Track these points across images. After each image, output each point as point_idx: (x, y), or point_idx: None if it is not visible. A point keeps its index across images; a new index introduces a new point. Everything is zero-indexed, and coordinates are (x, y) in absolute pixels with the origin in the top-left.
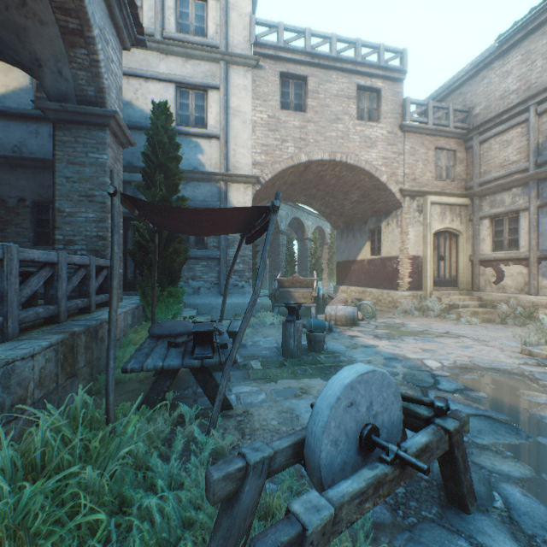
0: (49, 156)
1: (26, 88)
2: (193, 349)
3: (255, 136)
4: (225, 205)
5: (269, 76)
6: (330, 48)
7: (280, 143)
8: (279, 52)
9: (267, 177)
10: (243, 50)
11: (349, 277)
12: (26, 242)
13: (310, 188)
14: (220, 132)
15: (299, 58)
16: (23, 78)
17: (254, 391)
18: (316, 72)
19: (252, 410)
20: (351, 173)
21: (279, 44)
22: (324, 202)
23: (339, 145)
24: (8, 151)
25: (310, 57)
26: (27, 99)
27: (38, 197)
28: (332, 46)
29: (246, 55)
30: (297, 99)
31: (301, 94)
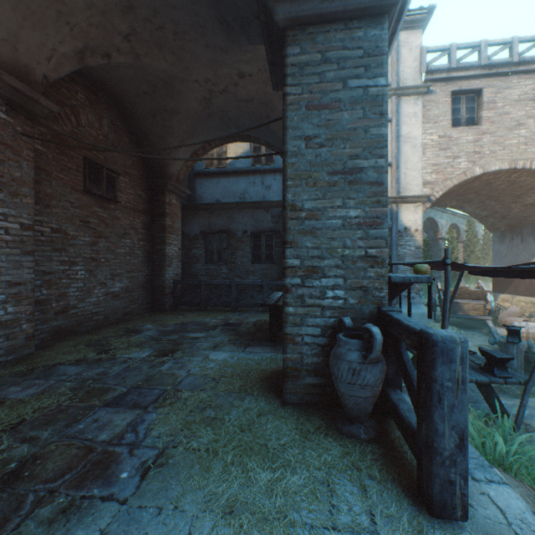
0: (261, 199)
1: (247, 152)
2: (488, 369)
3: (425, 157)
4: (396, 224)
5: (439, 98)
6: (509, 52)
7: (451, 160)
8: (450, 73)
9: (437, 194)
10: (412, 81)
11: (515, 285)
12: (247, 261)
13: (468, 193)
14: (391, 159)
15: (473, 73)
16: (245, 145)
17: (509, 404)
18: (492, 81)
19: (526, 421)
20: (532, 178)
21: (451, 65)
22: (481, 206)
23: (521, 152)
24: (237, 198)
25: (486, 69)
26: (248, 159)
27: (255, 228)
28: (512, 51)
29: (418, 85)
30: (467, 113)
31: (472, 107)
